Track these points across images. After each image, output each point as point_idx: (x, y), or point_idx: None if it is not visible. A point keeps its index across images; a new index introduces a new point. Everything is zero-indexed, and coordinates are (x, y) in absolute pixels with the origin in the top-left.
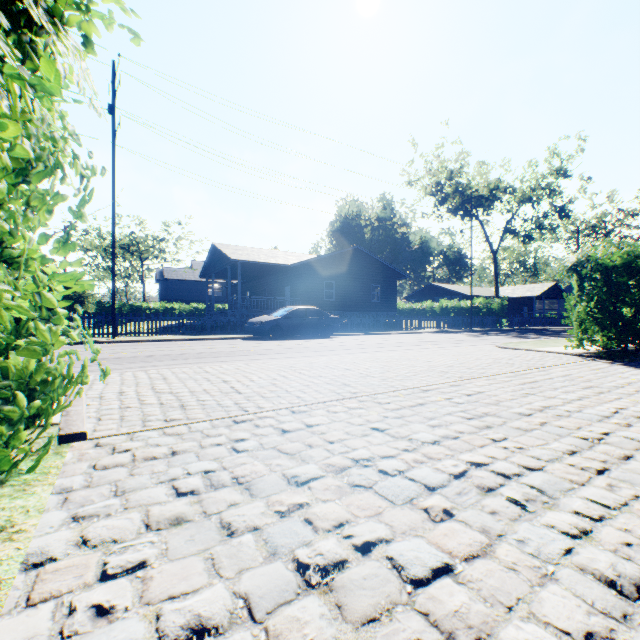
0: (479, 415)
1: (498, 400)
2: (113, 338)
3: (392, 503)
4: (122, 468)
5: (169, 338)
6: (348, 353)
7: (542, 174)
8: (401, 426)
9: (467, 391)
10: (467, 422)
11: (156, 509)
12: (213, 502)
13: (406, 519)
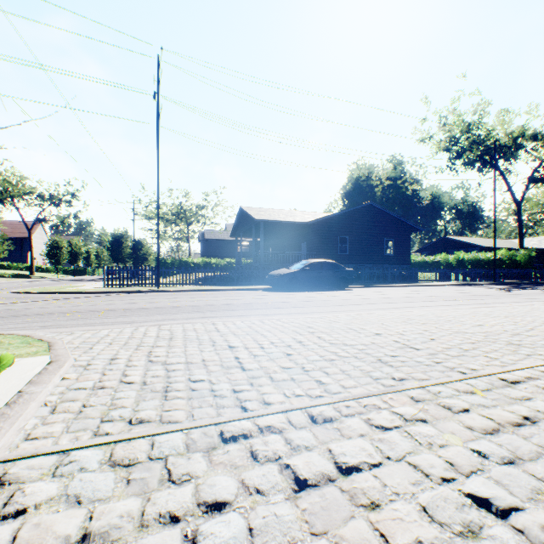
0: None
1: None
2: (157, 288)
3: None
4: None
5: (201, 288)
6: (369, 309)
7: None
8: (540, 501)
9: None
10: None
11: None
12: None
13: None
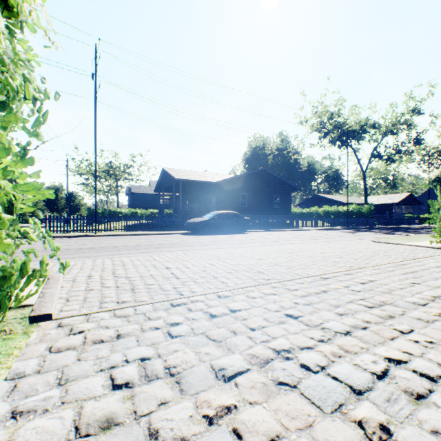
0: (378, 304)
1: (390, 289)
2: (95, 233)
3: (321, 411)
4: (72, 352)
5: (132, 233)
6: (258, 245)
7: (401, 113)
8: (312, 313)
9: (360, 279)
10: (370, 311)
11: (90, 406)
12: (144, 399)
13: (341, 437)
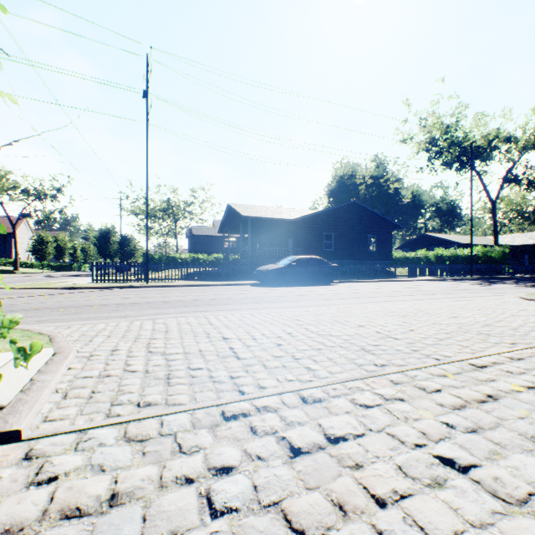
0: None
1: None
2: (147, 283)
3: None
4: None
5: (190, 284)
6: (353, 303)
7: None
8: (494, 459)
9: None
10: None
11: None
12: None
13: None
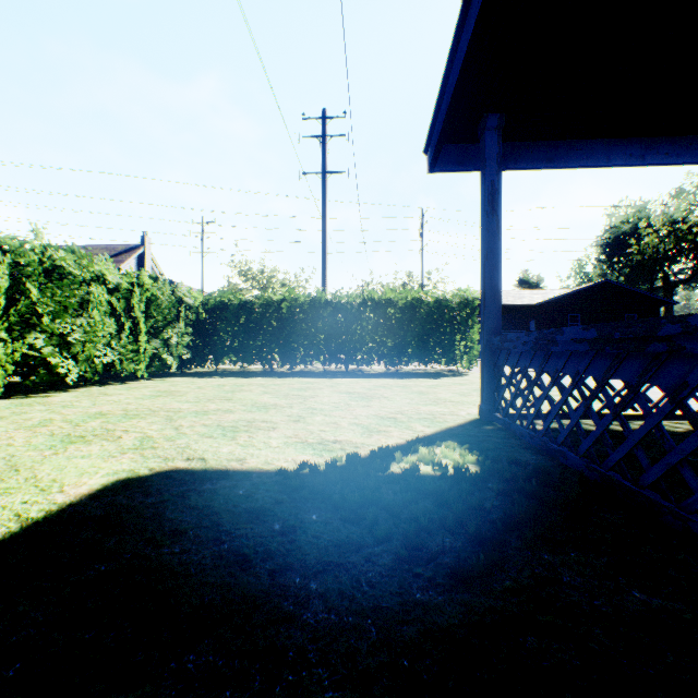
0: None
1: None
2: None
3: None
4: None
5: None
6: None
7: None
8: None
9: None
10: None
11: None
12: None
13: None
